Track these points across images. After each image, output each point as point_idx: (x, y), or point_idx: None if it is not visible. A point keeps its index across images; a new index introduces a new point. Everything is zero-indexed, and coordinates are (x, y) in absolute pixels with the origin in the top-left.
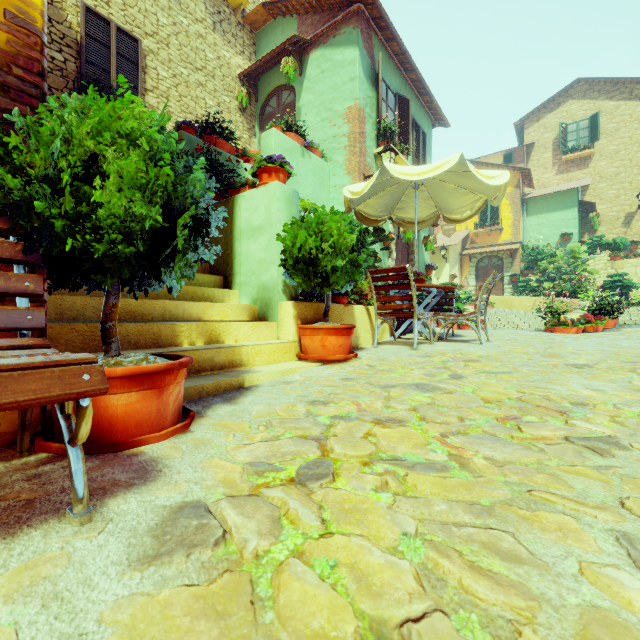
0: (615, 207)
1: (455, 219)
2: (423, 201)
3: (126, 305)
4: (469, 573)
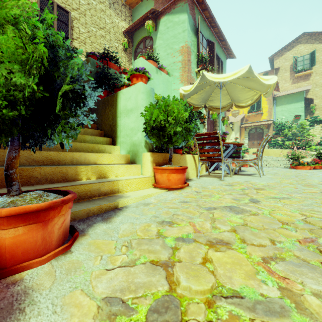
0: None
1: (242, 106)
2: (224, 96)
3: (48, 155)
4: None
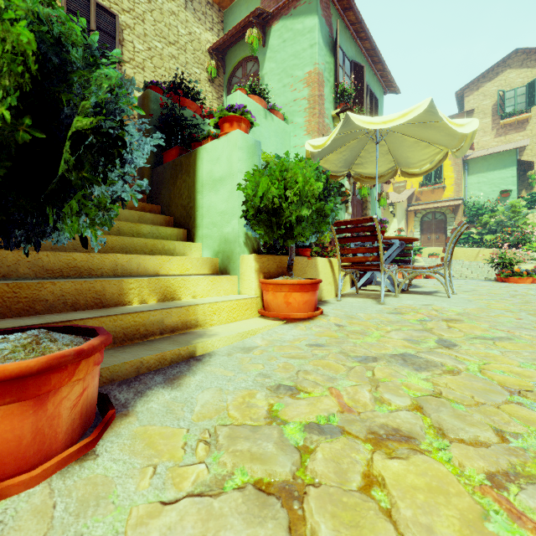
0: None
1: (413, 173)
2: (382, 156)
3: (70, 260)
4: None
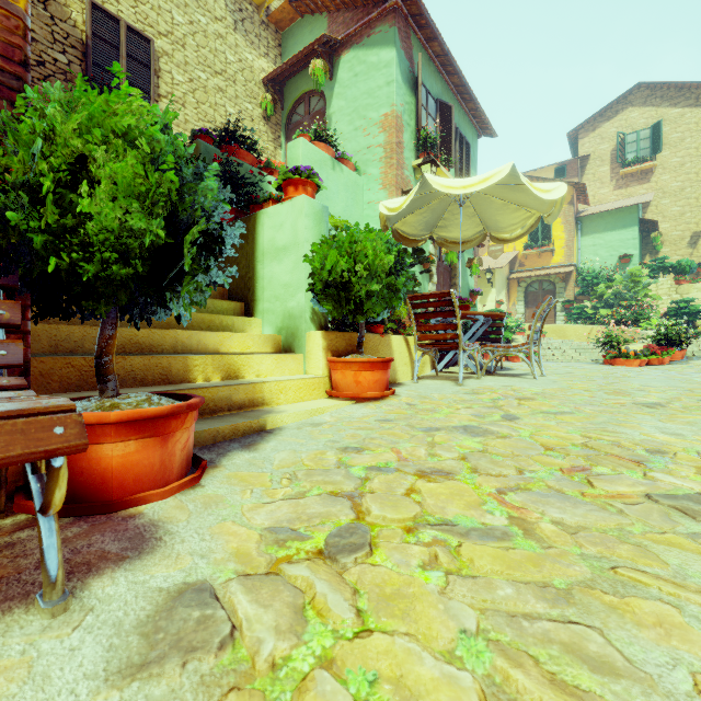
0: (680, 226)
1: (504, 238)
2: (468, 218)
3: (132, 336)
4: (551, 691)
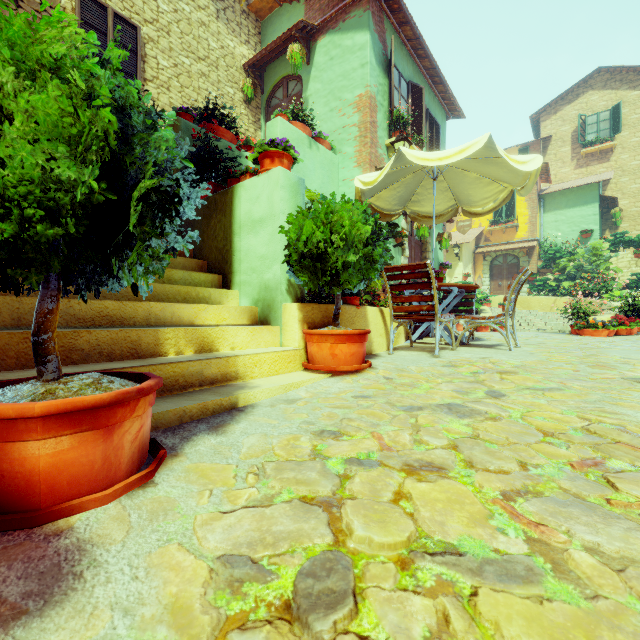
0: (638, 202)
1: (476, 212)
2: (441, 193)
3: (102, 308)
4: None
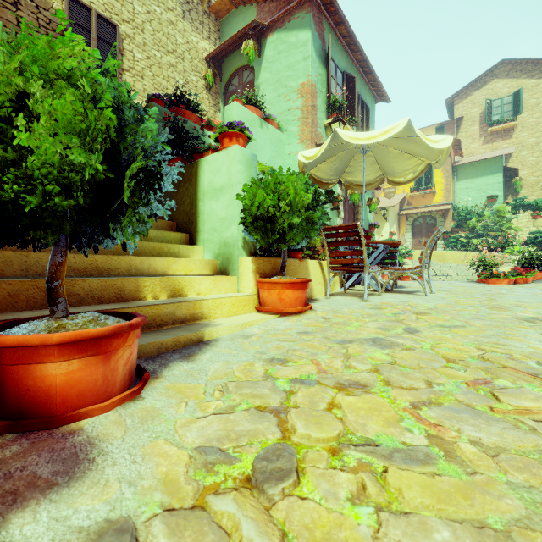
0: (535, 172)
1: (399, 181)
2: (370, 165)
3: (92, 261)
4: None
